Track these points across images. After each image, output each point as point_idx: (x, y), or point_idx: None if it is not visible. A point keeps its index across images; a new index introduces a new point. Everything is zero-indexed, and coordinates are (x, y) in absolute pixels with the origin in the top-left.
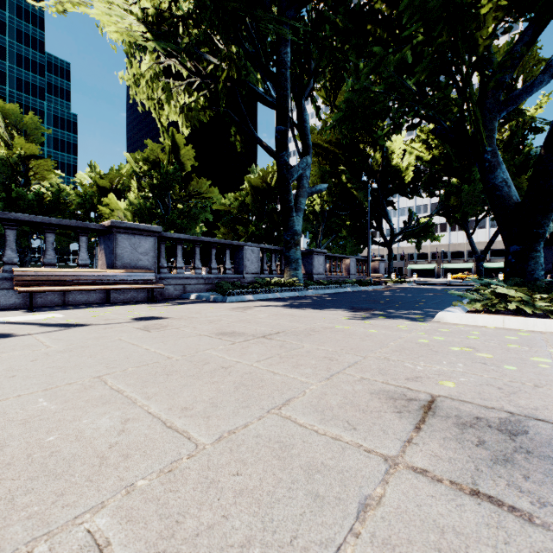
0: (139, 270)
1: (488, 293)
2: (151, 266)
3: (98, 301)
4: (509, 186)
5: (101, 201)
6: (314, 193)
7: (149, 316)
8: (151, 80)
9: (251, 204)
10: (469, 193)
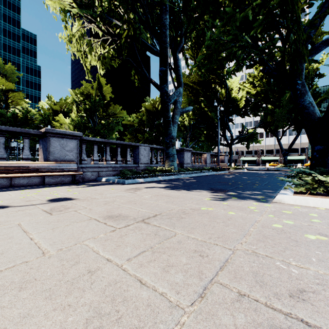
0: (65, 162)
1: (308, 179)
2: (75, 159)
3: (36, 184)
4: (313, 106)
5: (54, 119)
6: (185, 112)
7: (62, 197)
8: (79, 39)
9: (146, 120)
10: (279, 114)
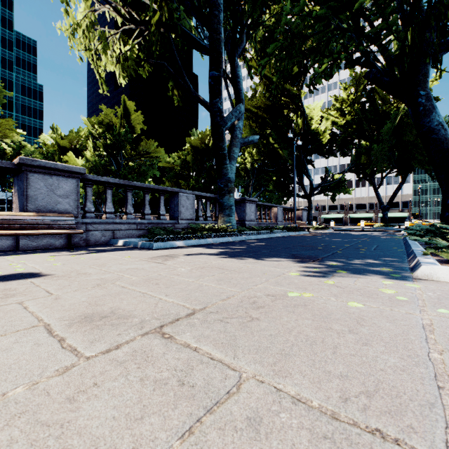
0: (55, 214)
1: None
2: (73, 210)
3: (4, 249)
4: (445, 129)
5: (62, 159)
6: (247, 144)
7: (23, 272)
8: (87, 30)
9: (191, 162)
10: (378, 152)
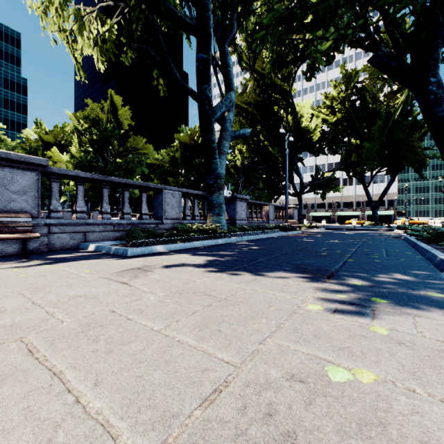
0: (5, 214)
1: None
2: (32, 209)
3: None
4: None
5: (46, 155)
6: (238, 138)
7: None
8: (61, 7)
9: (180, 158)
10: (369, 150)
